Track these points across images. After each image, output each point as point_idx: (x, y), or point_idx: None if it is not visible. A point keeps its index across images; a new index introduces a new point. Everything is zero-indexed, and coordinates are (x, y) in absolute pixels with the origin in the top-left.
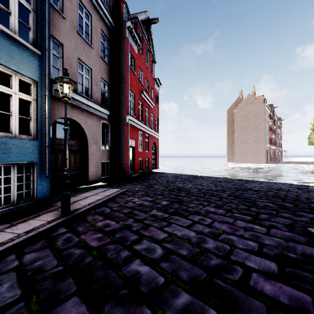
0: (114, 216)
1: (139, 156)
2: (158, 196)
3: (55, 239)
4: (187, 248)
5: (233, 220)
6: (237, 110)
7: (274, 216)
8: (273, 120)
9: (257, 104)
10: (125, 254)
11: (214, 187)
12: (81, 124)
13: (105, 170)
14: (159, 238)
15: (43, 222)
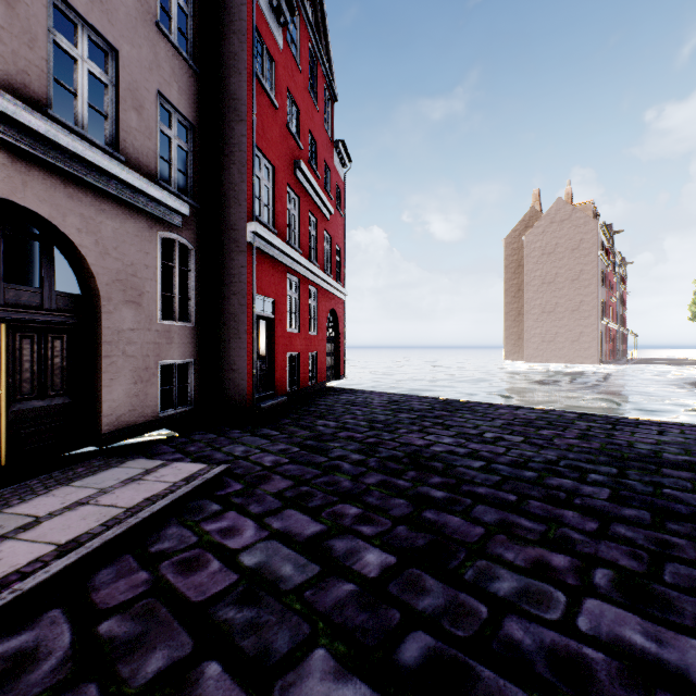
0: None
1: (288, 347)
2: (341, 509)
3: None
4: None
5: None
6: (531, 238)
7: None
8: (612, 263)
9: (578, 222)
10: None
11: (528, 448)
12: (65, 231)
13: (175, 388)
14: None
15: None
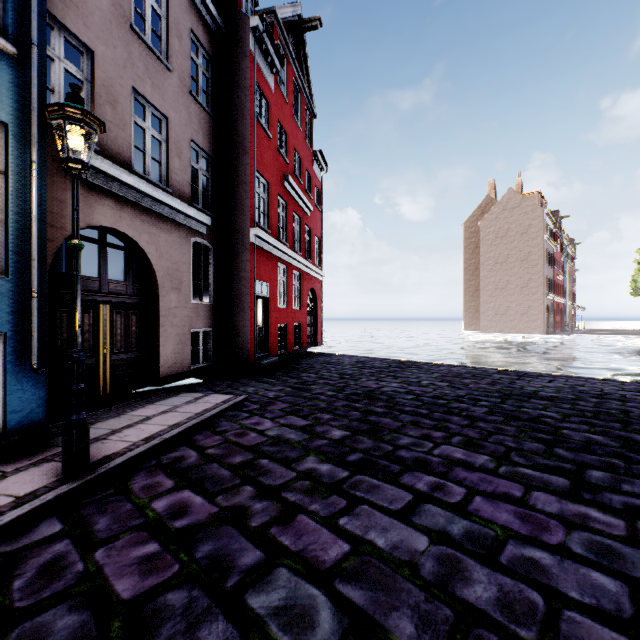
0: (204, 477)
1: (278, 319)
2: (320, 416)
3: (13, 565)
4: (411, 605)
5: (521, 488)
6: (486, 223)
7: (625, 476)
8: (559, 245)
9: (527, 209)
10: (214, 638)
11: (449, 389)
12: (140, 244)
13: (200, 349)
14: (324, 561)
15: (2, 500)
